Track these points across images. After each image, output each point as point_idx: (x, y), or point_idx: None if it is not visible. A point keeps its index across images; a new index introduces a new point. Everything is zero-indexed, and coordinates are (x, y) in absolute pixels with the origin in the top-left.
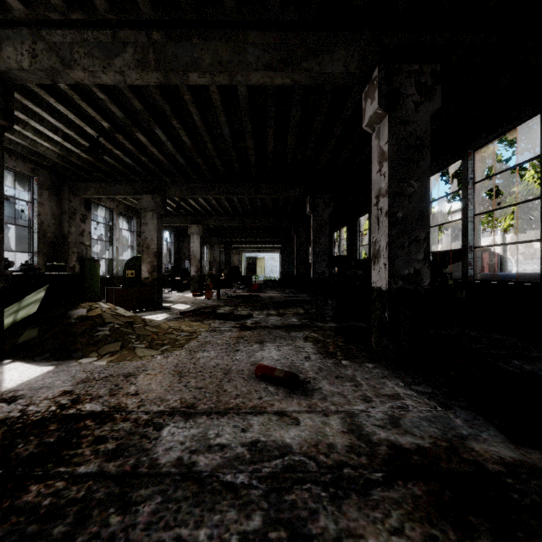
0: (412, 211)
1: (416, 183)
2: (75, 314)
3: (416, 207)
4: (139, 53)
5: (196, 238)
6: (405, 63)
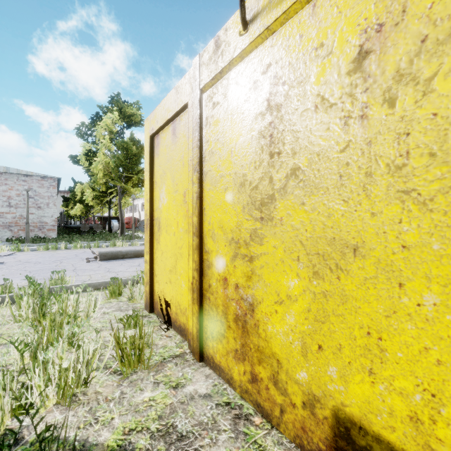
0: None
1: None
2: None
3: None
4: None
5: None
6: None
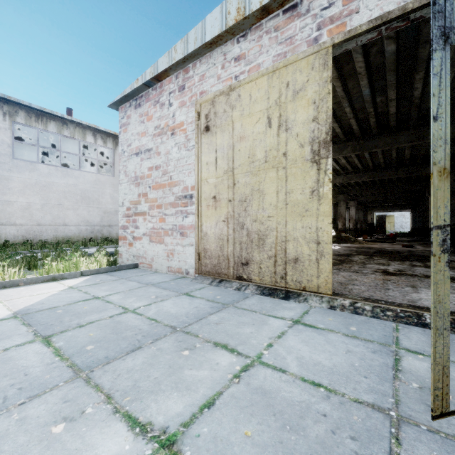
0: (452, 208)
1: (453, 201)
2: (342, 235)
3: (453, 207)
4: (368, 176)
5: (352, 208)
6: (451, 168)
